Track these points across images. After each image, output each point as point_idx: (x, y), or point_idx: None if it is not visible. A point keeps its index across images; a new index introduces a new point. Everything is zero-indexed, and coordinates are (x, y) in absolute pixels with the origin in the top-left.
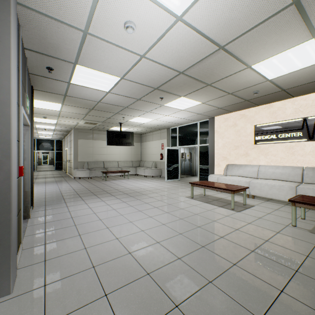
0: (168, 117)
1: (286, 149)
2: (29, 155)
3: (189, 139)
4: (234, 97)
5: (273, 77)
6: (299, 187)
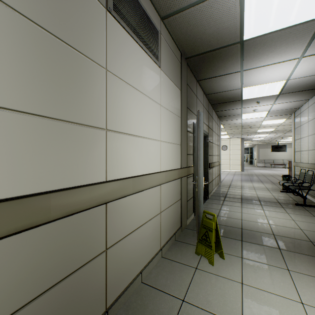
0: None
1: None
2: None
3: None
4: None
5: None
6: None
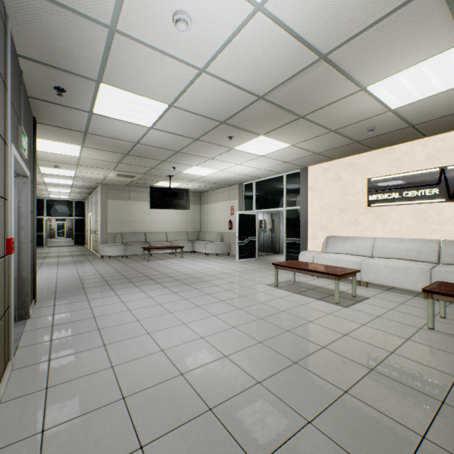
0: (240, 167)
1: (415, 214)
2: (28, 222)
3: (270, 200)
4: (338, 136)
5: (399, 105)
6: (434, 270)
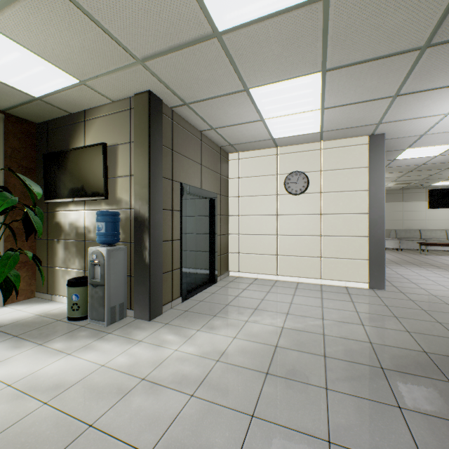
0: None
1: None
2: None
3: None
4: None
5: None
6: None
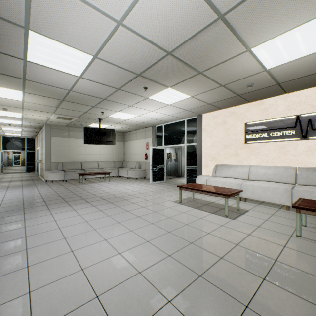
0: (153, 113)
1: (278, 148)
2: None
3: (175, 138)
4: (226, 90)
5: (272, 65)
6: (294, 189)
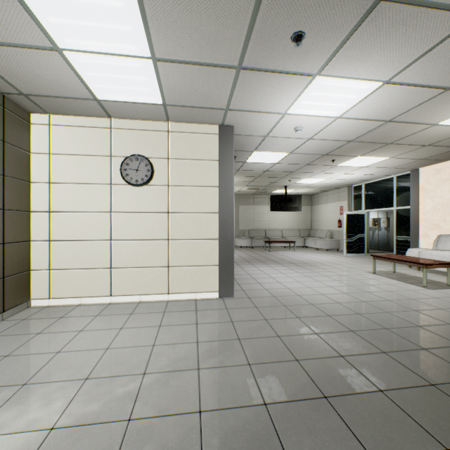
0: (346, 175)
1: None
2: None
3: (380, 200)
4: (436, 147)
5: None
6: None
